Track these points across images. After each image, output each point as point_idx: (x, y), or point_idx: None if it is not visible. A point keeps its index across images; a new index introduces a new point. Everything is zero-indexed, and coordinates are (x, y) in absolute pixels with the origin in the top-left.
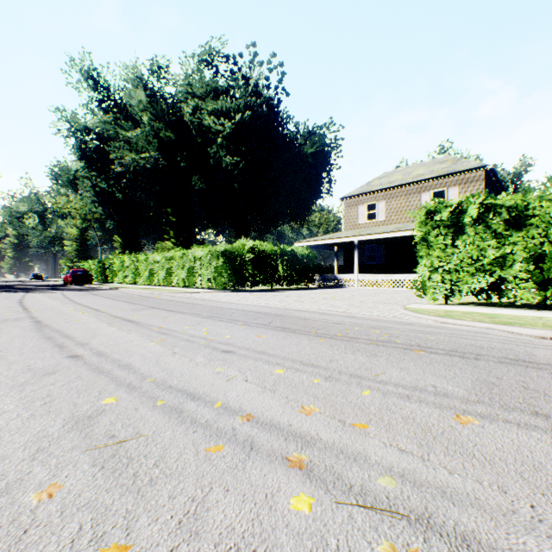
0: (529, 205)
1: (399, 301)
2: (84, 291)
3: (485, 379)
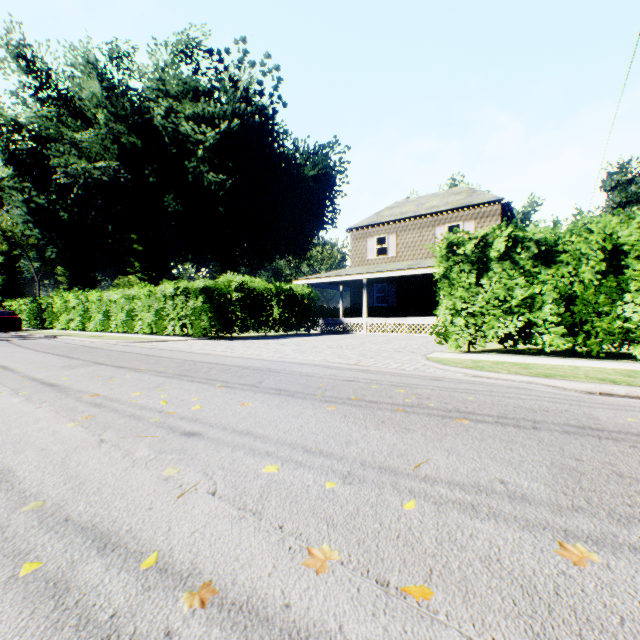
0: (558, 240)
1: (417, 349)
2: (5, 340)
3: (562, 463)
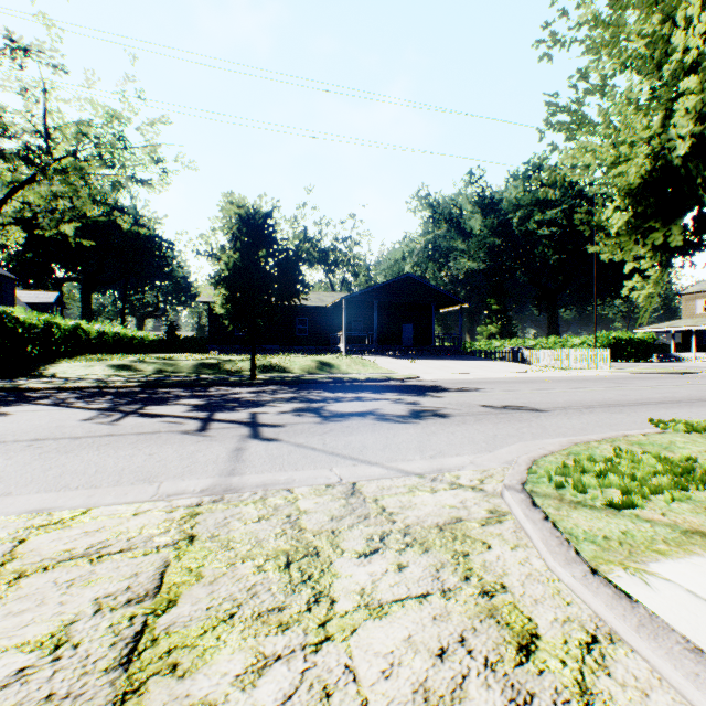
0: None
1: None
2: None
3: None
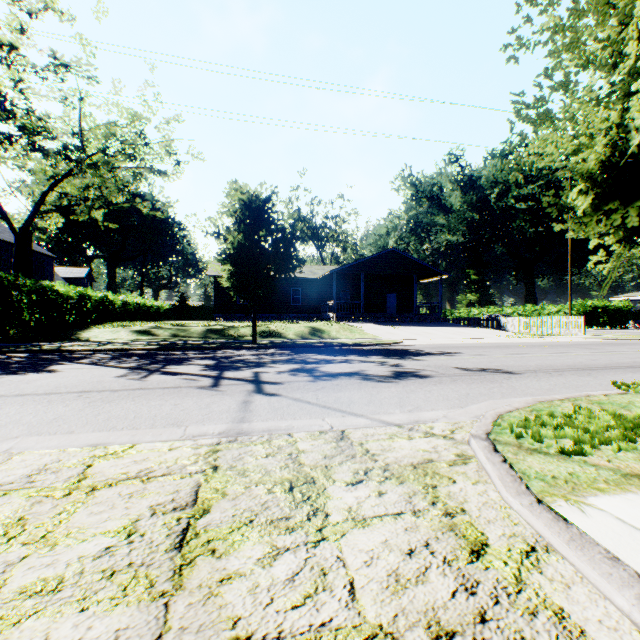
0: None
1: None
2: None
3: None
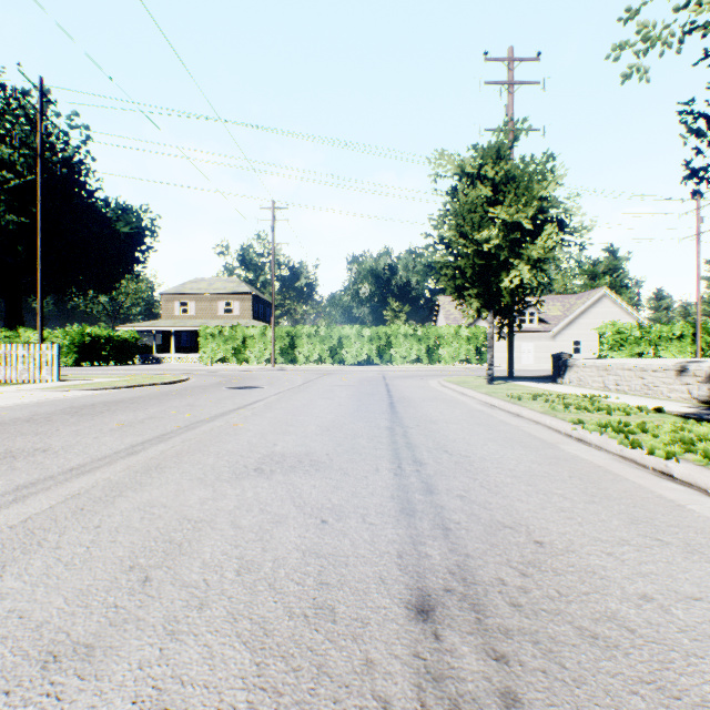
0: (234, 332)
1: None
2: None
3: (193, 371)
